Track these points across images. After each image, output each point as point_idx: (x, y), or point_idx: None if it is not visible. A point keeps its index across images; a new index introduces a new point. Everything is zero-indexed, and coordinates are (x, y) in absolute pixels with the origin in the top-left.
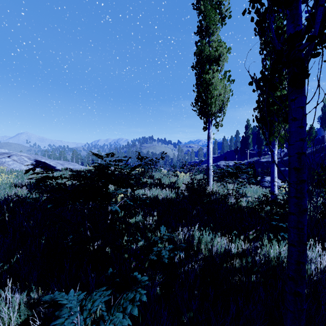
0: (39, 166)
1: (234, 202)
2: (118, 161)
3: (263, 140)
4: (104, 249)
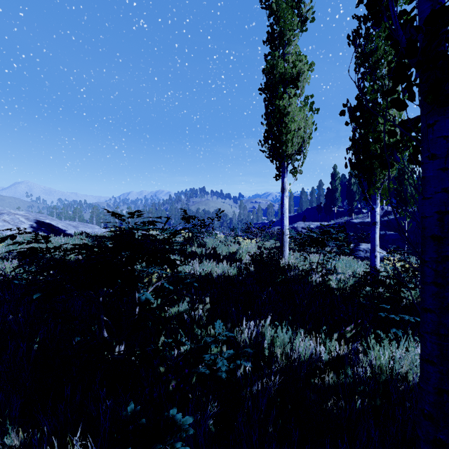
0: (41, 229)
1: (319, 281)
2: (148, 223)
3: (356, 193)
4: (128, 358)
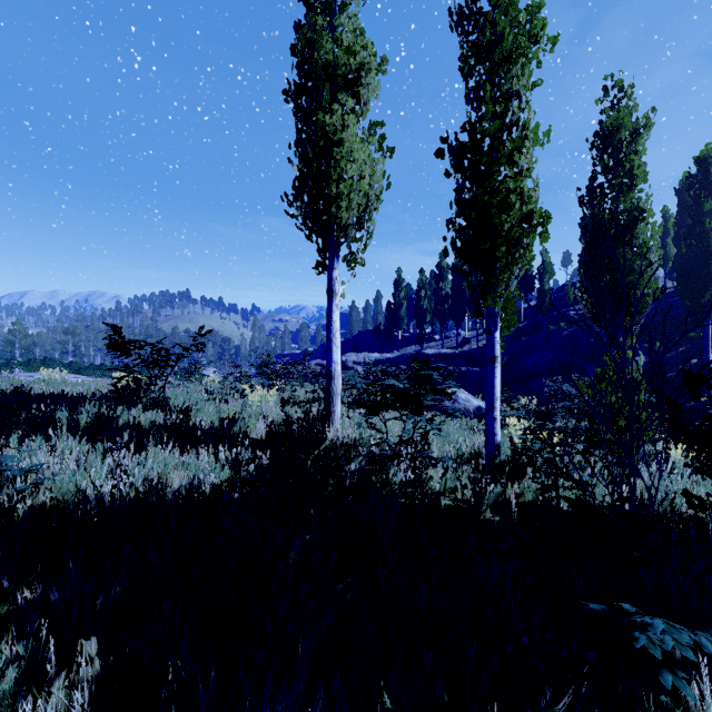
0: None
1: (406, 478)
2: None
3: (427, 311)
4: None
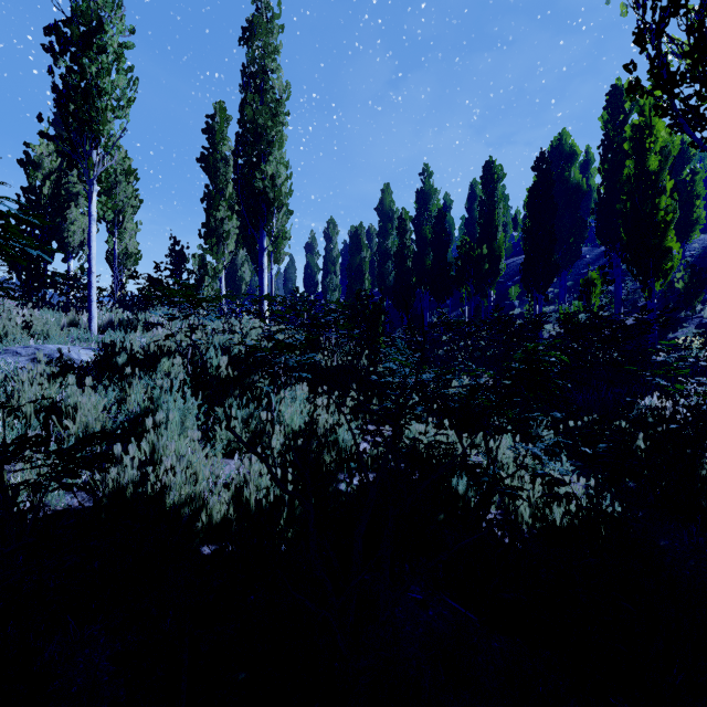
0: None
1: None
2: None
3: None
4: None
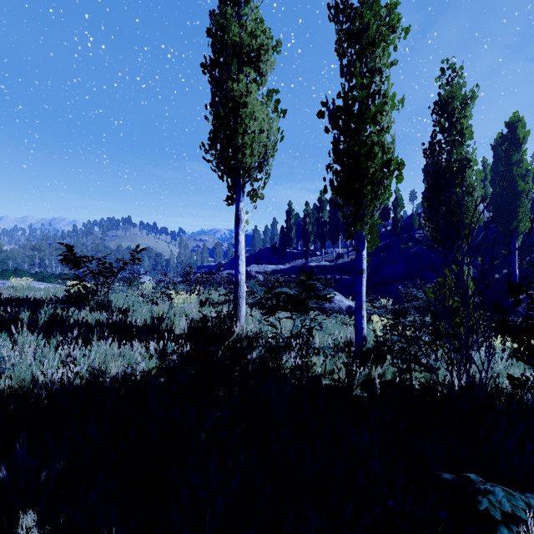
0: None
1: (295, 363)
2: None
3: (311, 234)
4: None
